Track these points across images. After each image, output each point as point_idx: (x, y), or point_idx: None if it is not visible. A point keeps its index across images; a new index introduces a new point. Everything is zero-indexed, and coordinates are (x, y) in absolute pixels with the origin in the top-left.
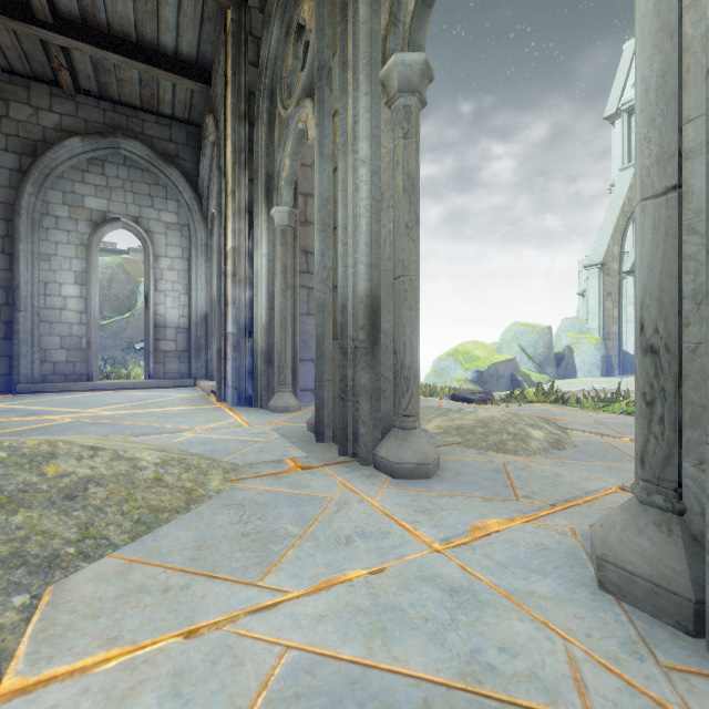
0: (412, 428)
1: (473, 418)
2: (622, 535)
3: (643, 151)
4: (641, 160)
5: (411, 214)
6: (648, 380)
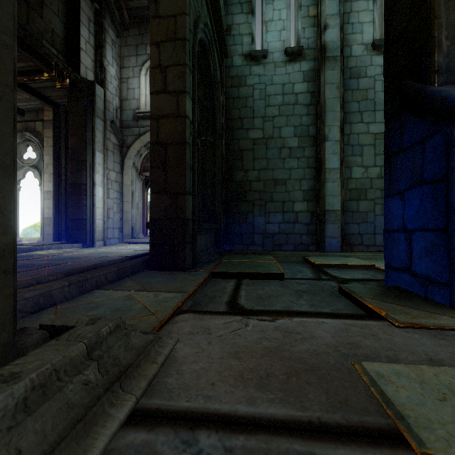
0: (18, 236)
1: (32, 238)
2: (39, 239)
3: (41, 212)
4: (41, 212)
5: (18, 207)
6: (41, 228)
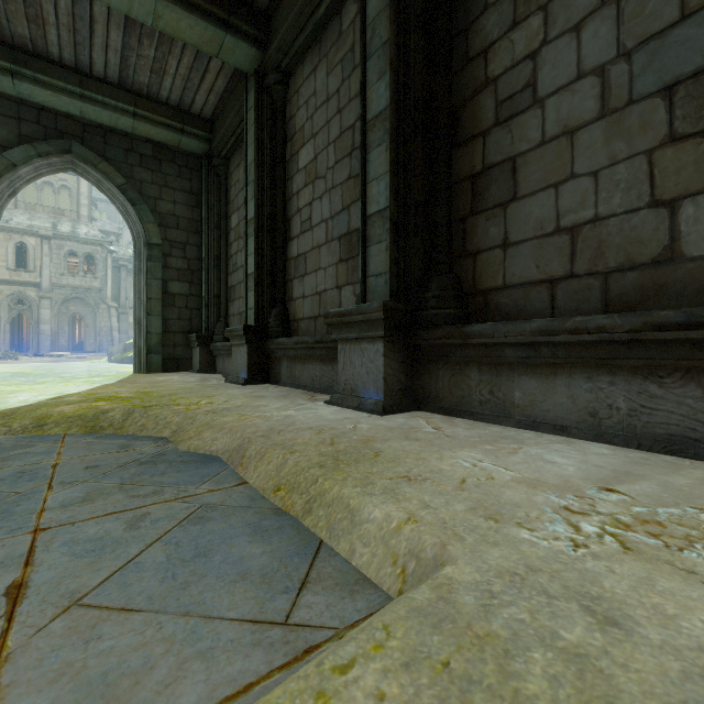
0: None
1: None
2: None
3: None
4: None
5: None
6: None
